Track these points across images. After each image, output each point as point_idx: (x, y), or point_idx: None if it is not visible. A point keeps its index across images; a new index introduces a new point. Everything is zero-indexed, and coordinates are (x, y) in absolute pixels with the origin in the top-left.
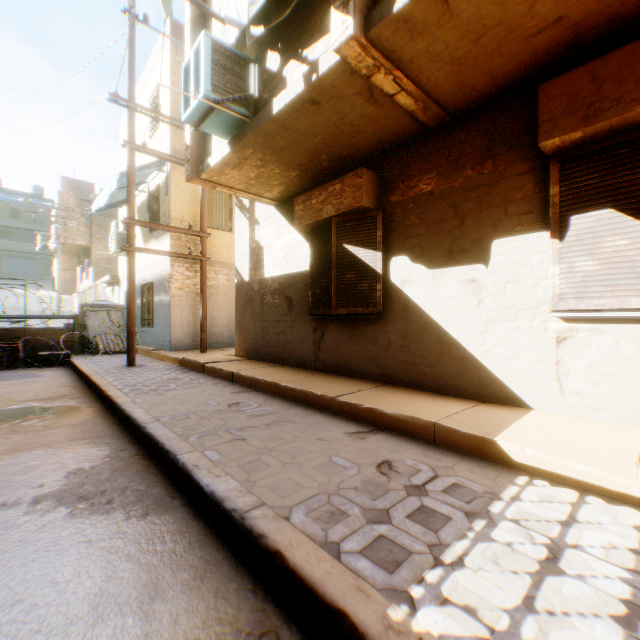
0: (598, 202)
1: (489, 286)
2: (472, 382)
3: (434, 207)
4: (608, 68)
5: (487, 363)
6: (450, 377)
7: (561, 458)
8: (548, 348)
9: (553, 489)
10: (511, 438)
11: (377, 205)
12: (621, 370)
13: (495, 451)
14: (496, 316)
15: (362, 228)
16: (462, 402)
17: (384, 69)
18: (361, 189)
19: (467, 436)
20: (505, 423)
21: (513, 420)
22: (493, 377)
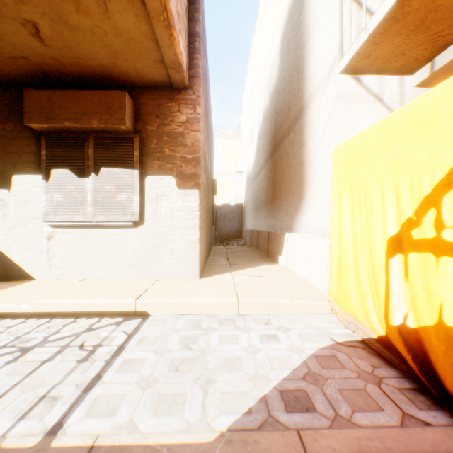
0: (64, 165)
1: (12, 204)
2: (1, 269)
3: None
4: (57, 97)
5: (11, 255)
6: None
7: (3, 303)
8: (45, 243)
9: None
10: None
11: None
12: (76, 252)
13: None
14: (16, 224)
15: None
16: None
17: None
18: None
19: None
20: None
21: (7, 288)
22: (15, 263)
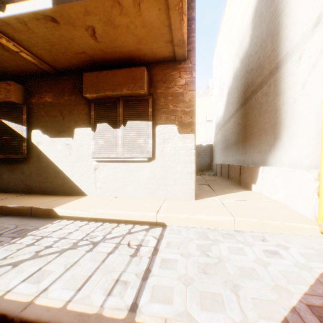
0: (104, 120)
1: (74, 147)
2: (68, 188)
3: (53, 109)
4: (101, 76)
5: (73, 179)
6: (59, 187)
7: (74, 210)
8: (92, 172)
9: (66, 221)
10: (62, 207)
11: (24, 102)
12: (111, 178)
13: (54, 213)
14: (76, 160)
15: (15, 112)
16: (61, 197)
17: (5, 39)
18: (11, 92)
19: (44, 209)
20: (68, 202)
21: (73, 200)
22: (75, 185)
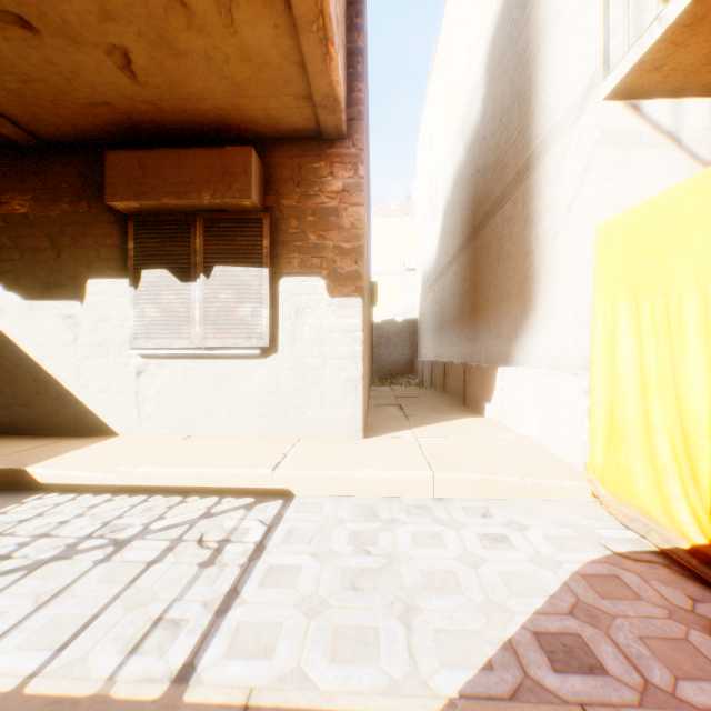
0: (160, 263)
1: (86, 323)
2: (71, 418)
3: (32, 233)
4: (151, 161)
5: (84, 398)
6: (49, 416)
7: (79, 470)
8: (132, 380)
9: (59, 497)
10: (50, 464)
11: None
12: (177, 394)
13: (28, 479)
14: (92, 352)
15: None
16: (51, 440)
17: None
18: None
19: (3, 471)
20: (67, 452)
21: (81, 448)
22: (89, 411)
